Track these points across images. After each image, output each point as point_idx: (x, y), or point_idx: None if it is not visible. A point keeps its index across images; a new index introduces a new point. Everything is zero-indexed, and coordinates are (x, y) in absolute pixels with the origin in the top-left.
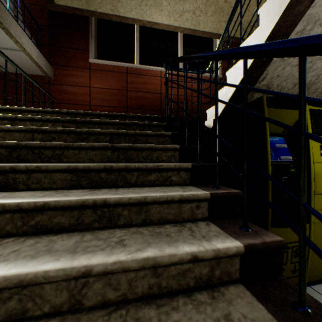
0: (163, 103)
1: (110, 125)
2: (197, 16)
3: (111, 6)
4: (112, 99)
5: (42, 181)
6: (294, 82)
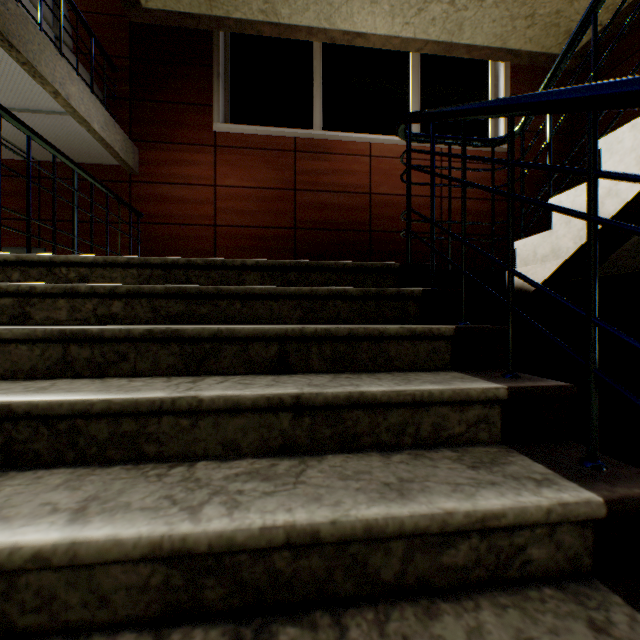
0: (376, 216)
1: (275, 300)
2: (459, 10)
3: (261, 2)
4: (263, 210)
5: (56, 599)
6: None
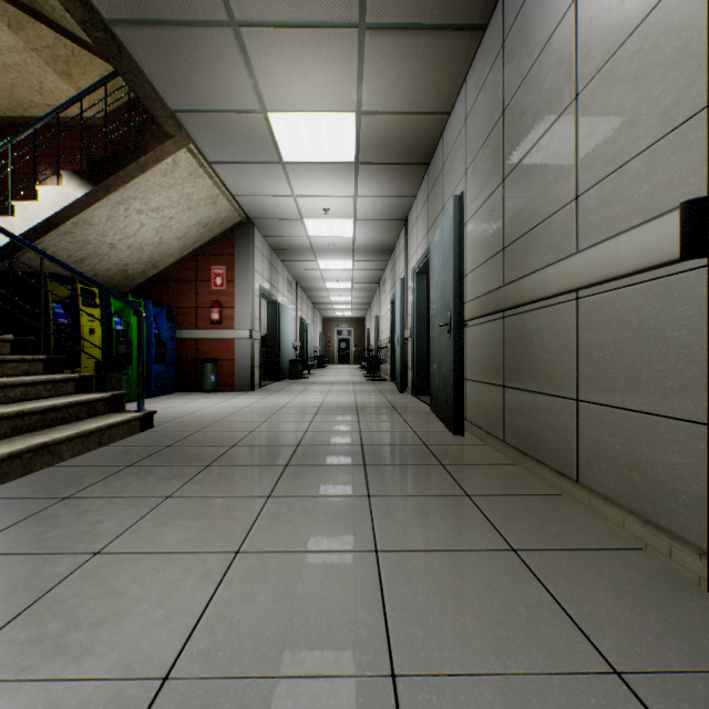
0: None
1: None
2: None
3: None
4: None
5: None
6: (70, 254)
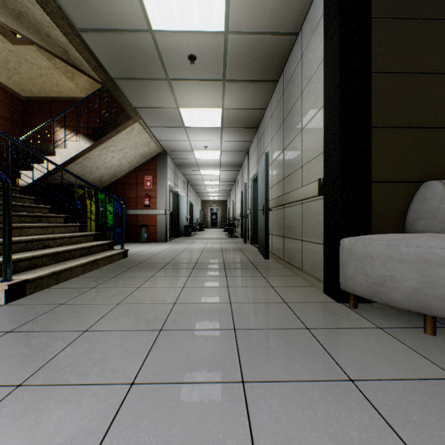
0: None
1: None
2: None
3: None
4: None
5: None
6: (78, 172)
